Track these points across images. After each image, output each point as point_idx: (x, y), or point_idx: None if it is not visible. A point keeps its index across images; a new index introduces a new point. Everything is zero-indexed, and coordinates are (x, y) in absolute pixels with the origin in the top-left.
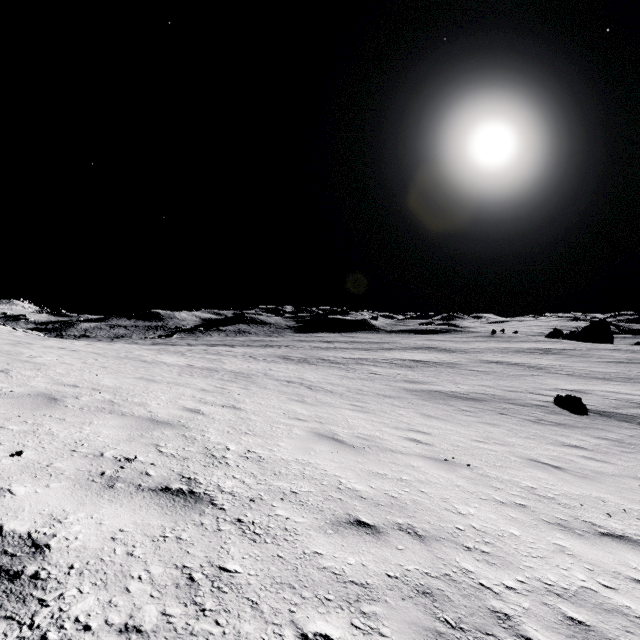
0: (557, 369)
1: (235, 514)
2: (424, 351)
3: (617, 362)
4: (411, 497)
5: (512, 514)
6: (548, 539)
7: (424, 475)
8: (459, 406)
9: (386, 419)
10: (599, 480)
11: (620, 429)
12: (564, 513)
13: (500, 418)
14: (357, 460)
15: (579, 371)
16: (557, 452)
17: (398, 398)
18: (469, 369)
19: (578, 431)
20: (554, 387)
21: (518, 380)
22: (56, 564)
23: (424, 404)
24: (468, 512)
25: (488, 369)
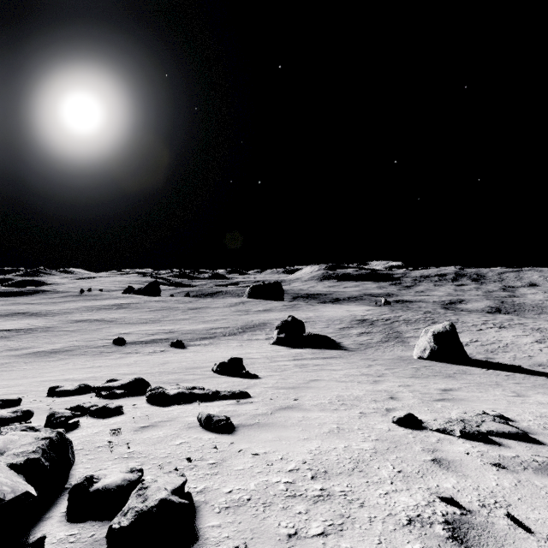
0: (122, 320)
1: (20, 386)
2: (13, 318)
3: (156, 310)
4: (55, 378)
5: (82, 374)
6: (89, 374)
7: (56, 376)
8: (59, 356)
9: (22, 371)
10: (112, 365)
11: (134, 348)
12: (95, 372)
13: (83, 357)
14: (31, 379)
15: (134, 320)
16: (103, 362)
17: (14, 362)
18: (62, 330)
19: (117, 353)
20: (116, 333)
21: (97, 333)
22: (6, 390)
23: (36, 361)
24: (71, 376)
25: (77, 328)
